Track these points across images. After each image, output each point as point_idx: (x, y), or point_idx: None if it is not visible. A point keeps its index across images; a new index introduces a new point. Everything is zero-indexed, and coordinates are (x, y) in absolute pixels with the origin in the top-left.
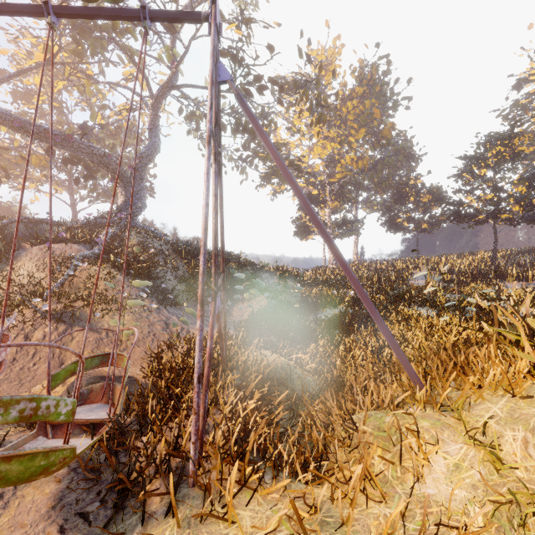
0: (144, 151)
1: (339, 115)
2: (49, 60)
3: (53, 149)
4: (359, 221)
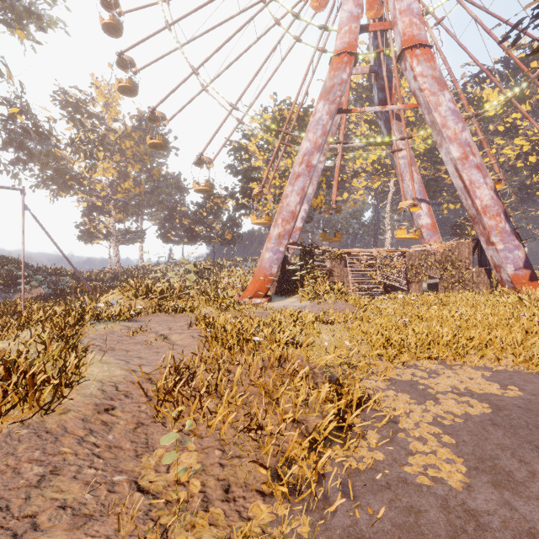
0: None
1: (119, 150)
2: None
3: None
4: (142, 232)
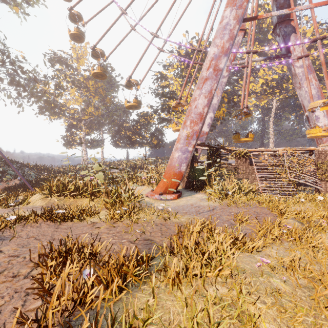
0: None
1: (84, 87)
2: None
3: None
4: (102, 140)
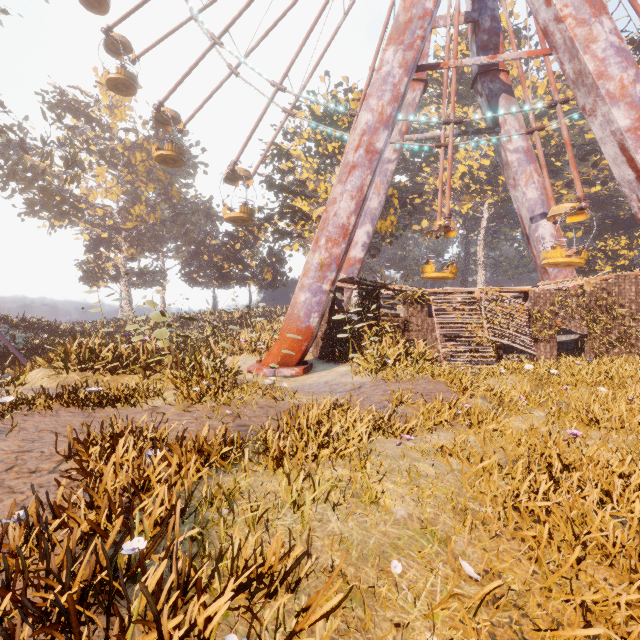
0: None
1: (126, 164)
2: None
3: None
4: (162, 272)
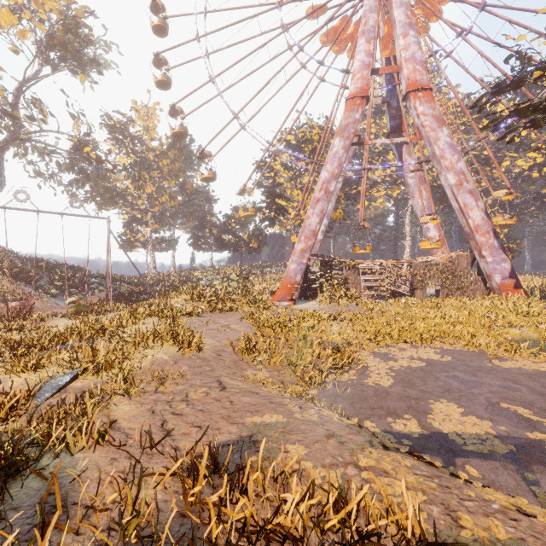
0: None
1: (157, 168)
2: None
3: None
4: (175, 240)
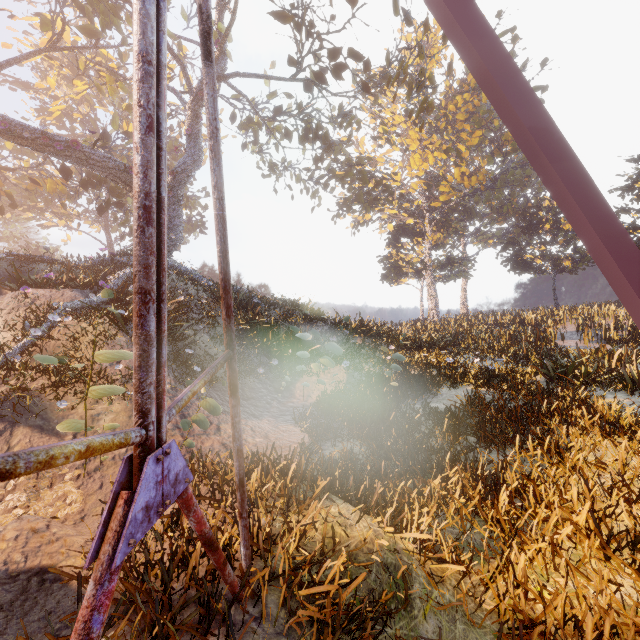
0: (179, 165)
1: (445, 114)
2: (52, 43)
3: (69, 168)
4: (469, 260)
